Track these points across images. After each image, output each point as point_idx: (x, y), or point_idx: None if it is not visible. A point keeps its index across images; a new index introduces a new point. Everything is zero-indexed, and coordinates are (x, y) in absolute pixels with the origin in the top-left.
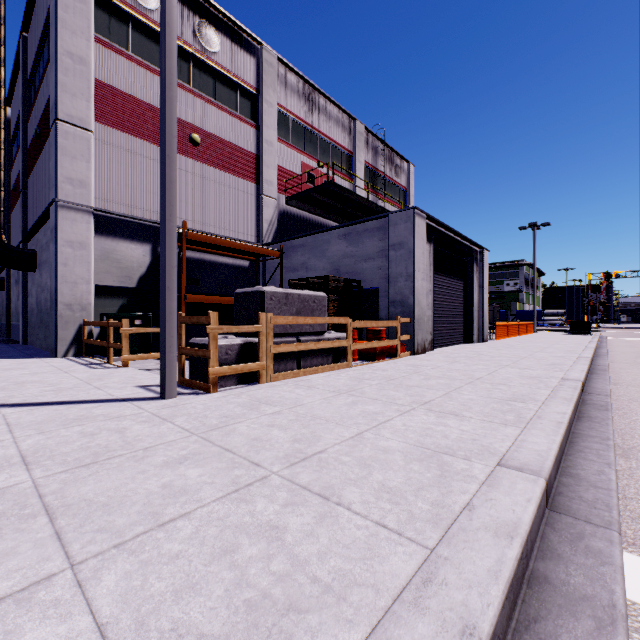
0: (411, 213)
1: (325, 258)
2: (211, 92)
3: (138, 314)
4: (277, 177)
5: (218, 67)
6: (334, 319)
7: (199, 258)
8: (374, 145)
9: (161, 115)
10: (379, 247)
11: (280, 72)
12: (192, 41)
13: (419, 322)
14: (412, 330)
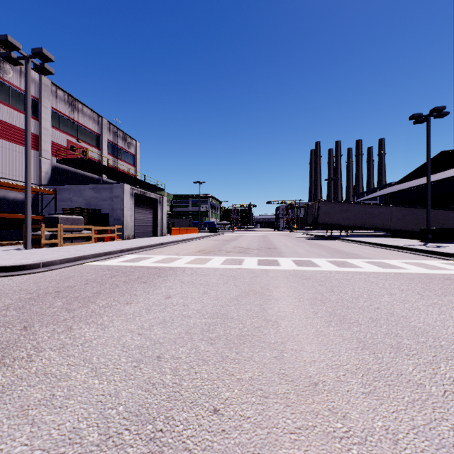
0: (122, 185)
1: (83, 197)
2: (7, 98)
3: None
4: (51, 147)
5: (12, 85)
6: (87, 226)
7: None
8: (114, 131)
9: (25, 165)
10: (109, 196)
11: (53, 89)
12: None
13: (126, 227)
14: (123, 230)
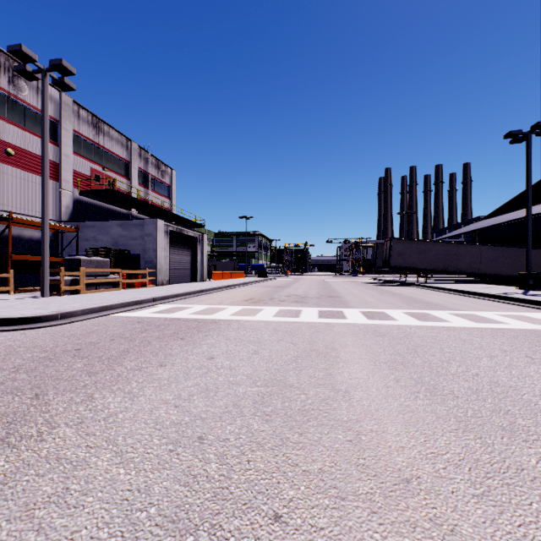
0: (155, 221)
1: (109, 235)
2: (22, 120)
3: None
4: (72, 177)
5: (27, 105)
6: (113, 270)
7: (13, 230)
8: (146, 157)
9: (42, 198)
10: (140, 234)
11: (75, 109)
12: (7, 87)
13: (160, 271)
14: (156, 275)
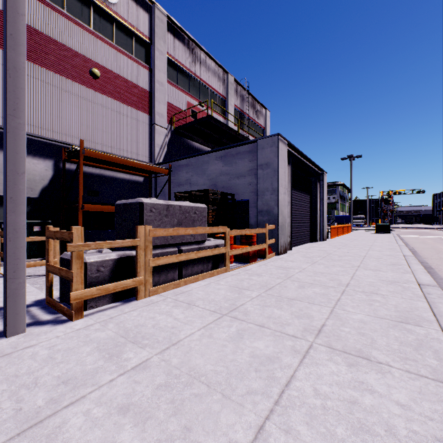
0: (276, 139)
1: (205, 175)
2: (110, 36)
3: (37, 222)
4: (167, 111)
5: (116, 16)
6: (214, 229)
7: (99, 173)
8: (241, 94)
9: None
10: (249, 167)
11: (169, 28)
12: None
13: (282, 228)
14: (277, 235)
